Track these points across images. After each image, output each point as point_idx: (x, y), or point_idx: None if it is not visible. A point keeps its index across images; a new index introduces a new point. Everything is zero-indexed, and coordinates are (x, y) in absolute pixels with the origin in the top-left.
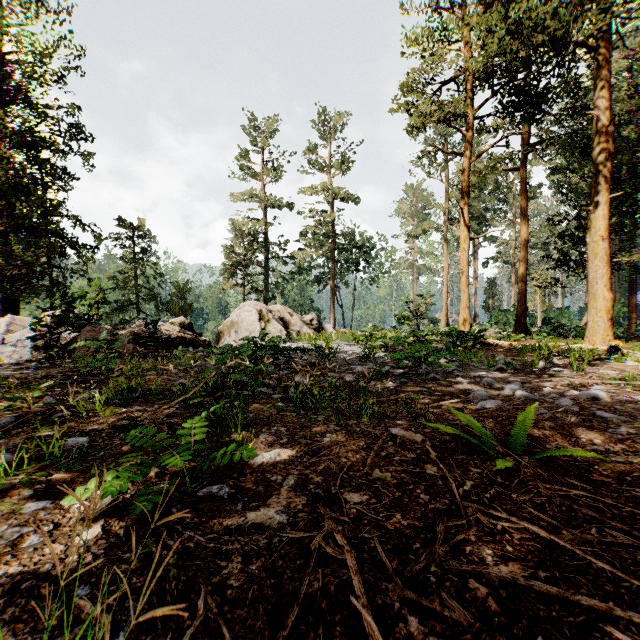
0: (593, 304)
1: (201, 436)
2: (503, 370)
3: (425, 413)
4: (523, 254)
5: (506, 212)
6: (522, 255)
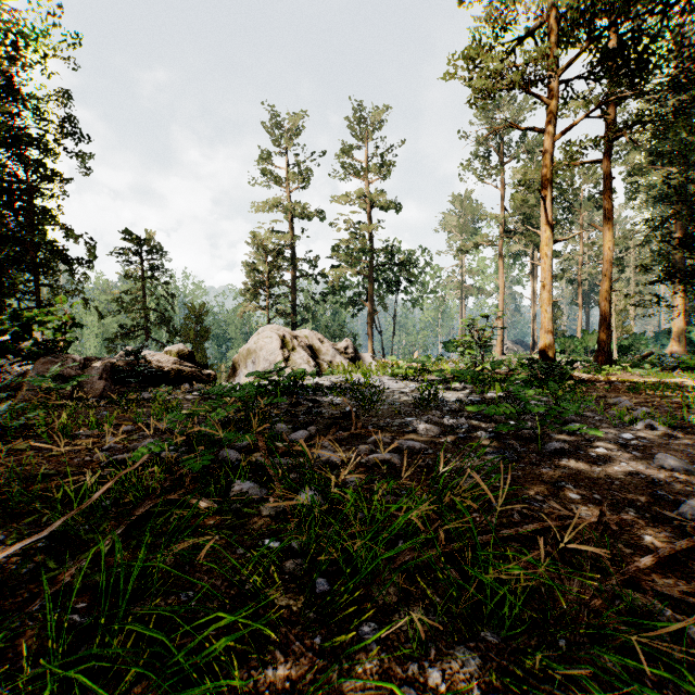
0: None
1: None
2: (653, 429)
3: None
4: (607, 266)
5: (572, 222)
6: (605, 268)
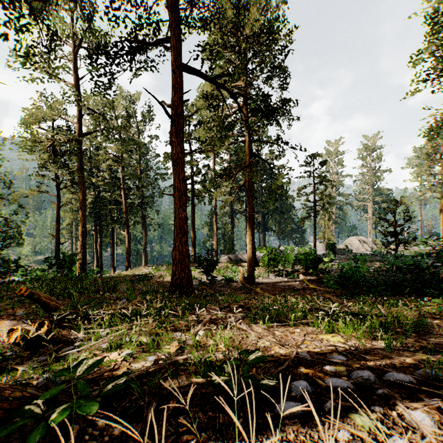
0: None
1: None
2: None
3: None
4: None
5: None
6: None
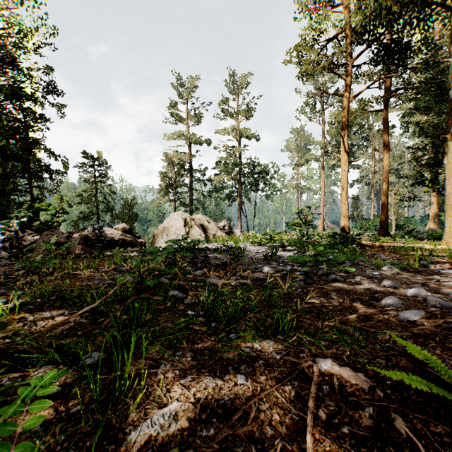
0: (449, 213)
1: (37, 420)
2: (392, 270)
3: (355, 334)
4: (385, 176)
5: (367, 146)
6: (384, 176)
